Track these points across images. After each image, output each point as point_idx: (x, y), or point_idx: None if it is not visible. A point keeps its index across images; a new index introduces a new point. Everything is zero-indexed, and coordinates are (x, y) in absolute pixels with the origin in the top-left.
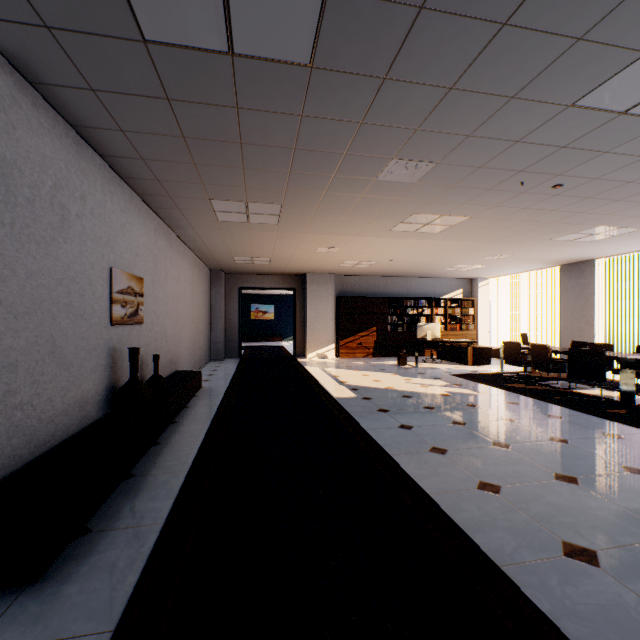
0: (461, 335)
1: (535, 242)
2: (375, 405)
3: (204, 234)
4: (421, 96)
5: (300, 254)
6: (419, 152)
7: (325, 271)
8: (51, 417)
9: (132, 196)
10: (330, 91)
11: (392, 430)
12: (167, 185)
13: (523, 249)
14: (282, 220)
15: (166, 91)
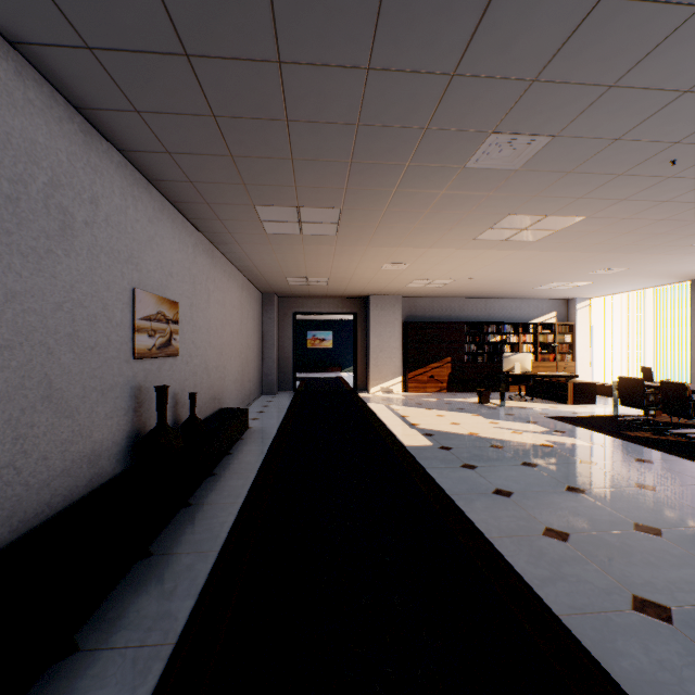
0: (555, 367)
1: (665, 250)
2: (457, 458)
3: (251, 251)
4: (550, 17)
5: (362, 272)
6: (531, 120)
7: (391, 292)
8: (45, 480)
9: (163, 204)
10: (411, 20)
11: (485, 497)
12: (202, 188)
13: (646, 260)
14: (341, 230)
15: (182, 41)
